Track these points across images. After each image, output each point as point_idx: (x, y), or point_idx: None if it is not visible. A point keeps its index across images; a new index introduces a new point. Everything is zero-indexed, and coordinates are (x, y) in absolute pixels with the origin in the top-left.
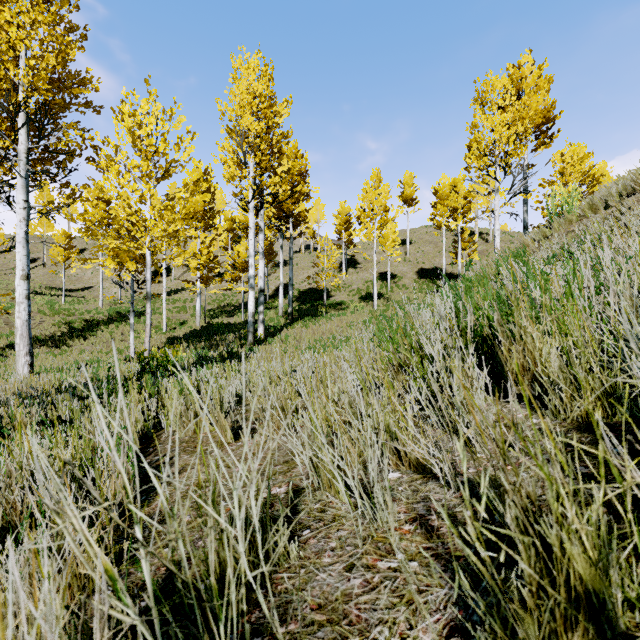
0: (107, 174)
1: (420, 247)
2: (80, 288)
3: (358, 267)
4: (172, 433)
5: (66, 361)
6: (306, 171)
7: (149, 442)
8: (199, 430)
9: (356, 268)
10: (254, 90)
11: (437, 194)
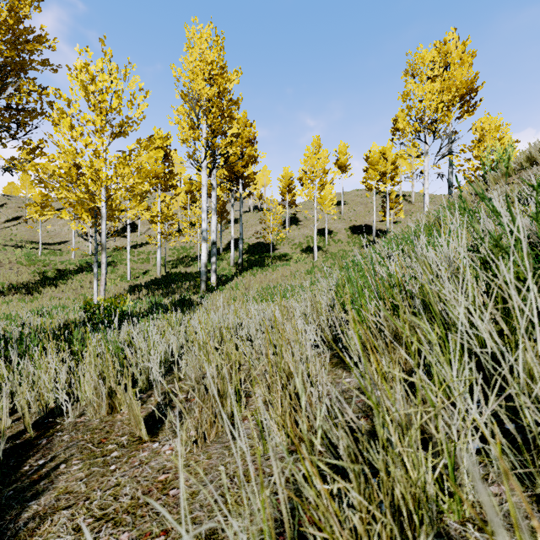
0: (60, 127)
1: (352, 207)
2: (57, 242)
3: (299, 224)
4: (84, 410)
5: (35, 307)
6: (254, 138)
7: (50, 425)
8: (114, 410)
9: (297, 225)
10: (206, 58)
11: (368, 160)
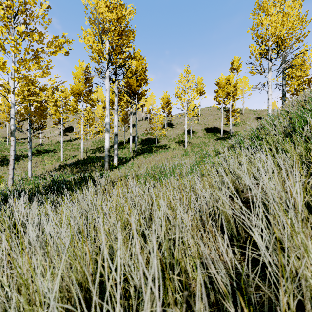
0: None
1: (205, 117)
2: (23, 138)
3: (173, 127)
4: None
5: None
6: (145, 67)
7: None
8: None
9: (172, 127)
10: None
11: (218, 85)
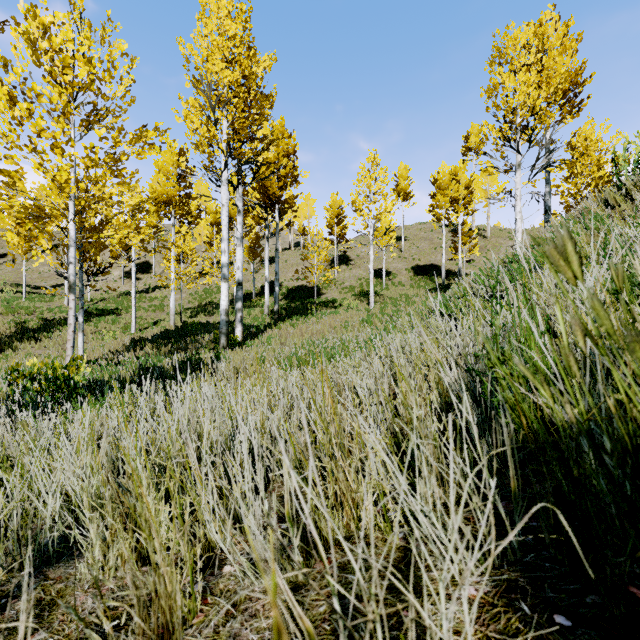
0: None
1: (415, 243)
2: (51, 285)
3: (350, 264)
4: None
5: None
6: (294, 153)
7: None
8: None
9: (348, 265)
10: (227, 32)
11: (436, 183)
